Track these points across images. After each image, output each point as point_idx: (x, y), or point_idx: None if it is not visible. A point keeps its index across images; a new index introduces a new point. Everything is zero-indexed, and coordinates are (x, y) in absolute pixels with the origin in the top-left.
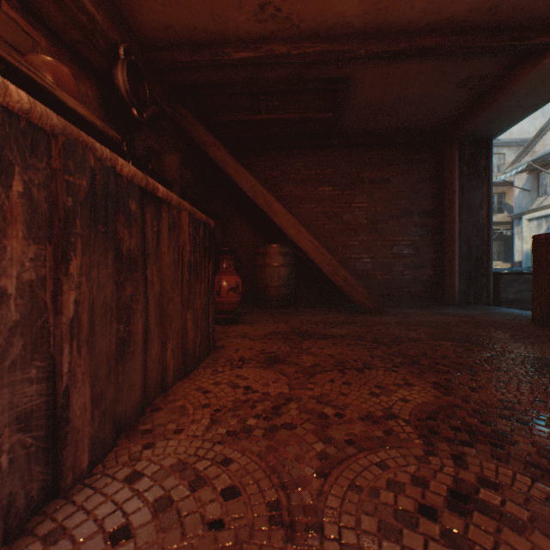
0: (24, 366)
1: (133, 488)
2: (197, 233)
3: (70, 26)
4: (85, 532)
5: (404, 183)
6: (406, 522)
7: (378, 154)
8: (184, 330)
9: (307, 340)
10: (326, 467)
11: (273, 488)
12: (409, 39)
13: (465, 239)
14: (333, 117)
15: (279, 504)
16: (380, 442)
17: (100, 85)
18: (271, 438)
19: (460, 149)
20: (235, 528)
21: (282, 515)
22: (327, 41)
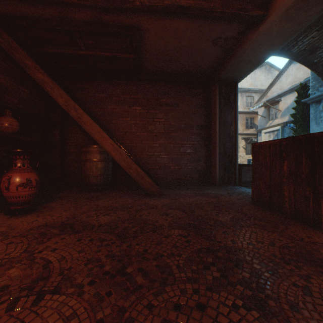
0: None
1: None
2: None
3: None
4: None
5: (187, 107)
6: None
7: (171, 87)
8: None
9: (58, 236)
10: None
11: None
12: None
13: (222, 144)
14: (135, 57)
15: None
16: None
17: None
18: None
19: (219, 88)
20: None
21: None
22: None
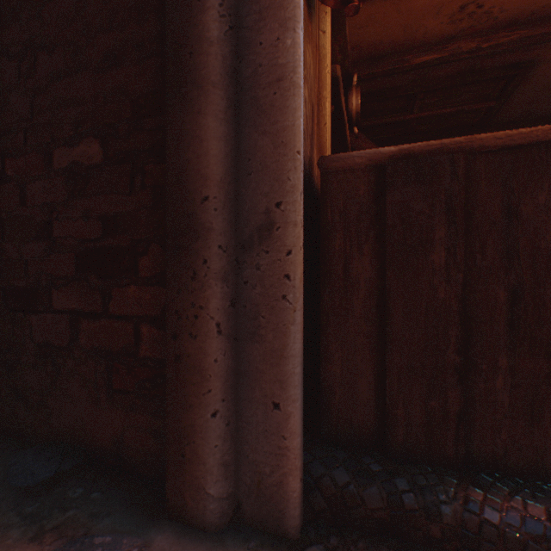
0: None
1: None
2: None
3: None
4: None
5: None
6: None
7: None
8: None
9: None
10: None
11: None
12: None
13: None
14: (495, 105)
15: None
16: None
17: None
18: None
19: None
20: None
21: None
22: (526, 26)
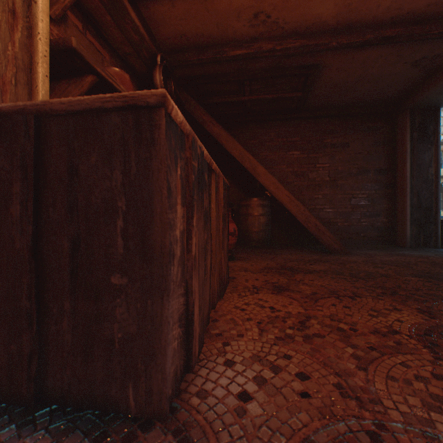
0: (180, 285)
1: (234, 369)
2: (225, 193)
3: (125, 43)
4: (220, 393)
5: (361, 146)
6: (441, 401)
7: (338, 123)
8: (219, 264)
9: (297, 274)
10: (362, 363)
11: (331, 375)
12: (374, 31)
13: (415, 192)
14: (303, 95)
15: (342, 385)
16: (395, 349)
17: (137, 83)
18: (310, 343)
19: (411, 117)
20: (319, 398)
21: (347, 392)
22: (305, 37)
